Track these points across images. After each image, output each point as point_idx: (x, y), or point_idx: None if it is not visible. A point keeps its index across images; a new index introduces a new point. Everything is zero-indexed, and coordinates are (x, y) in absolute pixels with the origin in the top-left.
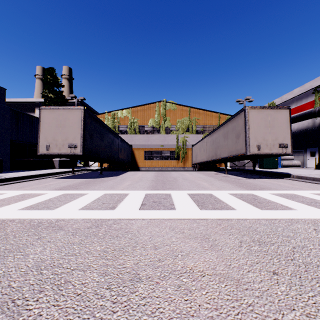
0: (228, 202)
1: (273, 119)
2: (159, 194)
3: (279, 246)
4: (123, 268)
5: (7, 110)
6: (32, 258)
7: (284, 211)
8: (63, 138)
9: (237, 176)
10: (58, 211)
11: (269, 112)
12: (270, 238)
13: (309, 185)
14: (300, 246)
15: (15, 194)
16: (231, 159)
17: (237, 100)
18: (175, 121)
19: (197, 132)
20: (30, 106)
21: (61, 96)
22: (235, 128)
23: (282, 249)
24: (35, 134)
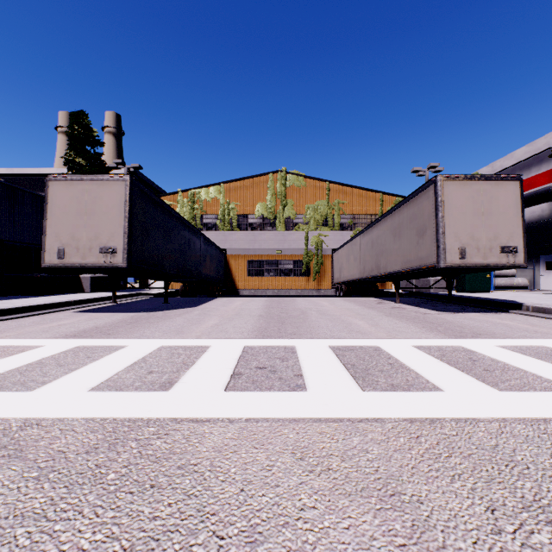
0: (420, 369)
1: (490, 200)
2: (272, 347)
3: None
4: None
5: None
6: None
7: None
8: (91, 236)
9: (419, 306)
10: (41, 394)
11: (482, 187)
12: None
13: None
14: None
15: None
16: (407, 275)
17: (413, 169)
18: (303, 207)
19: (342, 227)
20: None
21: (99, 162)
22: (415, 218)
23: None
24: None
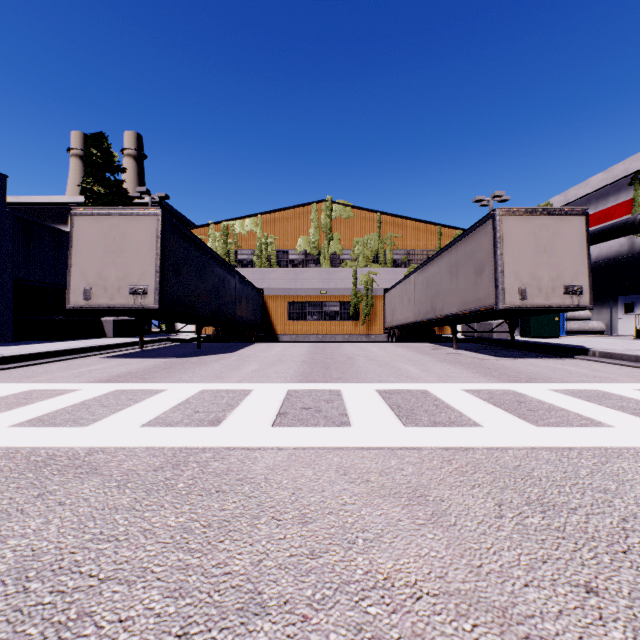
0: (464, 410)
1: (553, 236)
2: (317, 391)
3: (590, 516)
4: (224, 576)
5: (7, 217)
6: (13, 548)
7: (587, 430)
8: (120, 275)
9: (478, 352)
10: (96, 429)
11: (545, 221)
12: (566, 496)
13: (630, 372)
14: (637, 515)
15: (12, 391)
16: (465, 317)
17: (475, 198)
18: (351, 242)
19: (394, 264)
20: (59, 212)
21: (120, 190)
22: (473, 255)
23: (598, 523)
24: (66, 267)
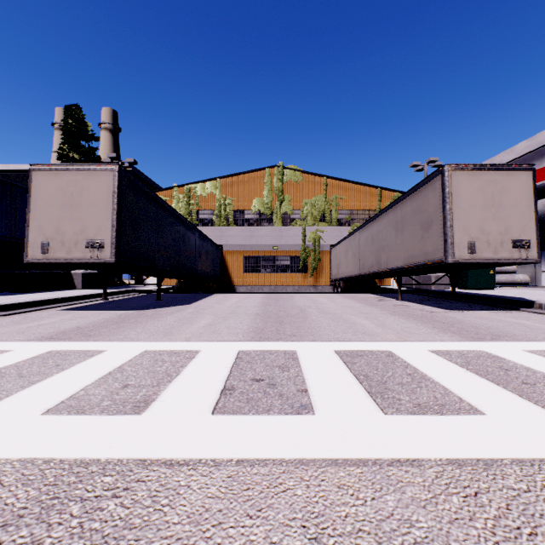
0: (446, 382)
1: (501, 191)
2: (270, 352)
3: None
4: None
5: None
6: None
7: None
8: (77, 229)
9: (423, 304)
10: None
11: (493, 177)
12: None
13: None
14: None
15: None
16: (410, 271)
17: (412, 164)
18: (300, 203)
19: (339, 223)
20: None
21: (93, 156)
22: (420, 211)
23: None
24: None
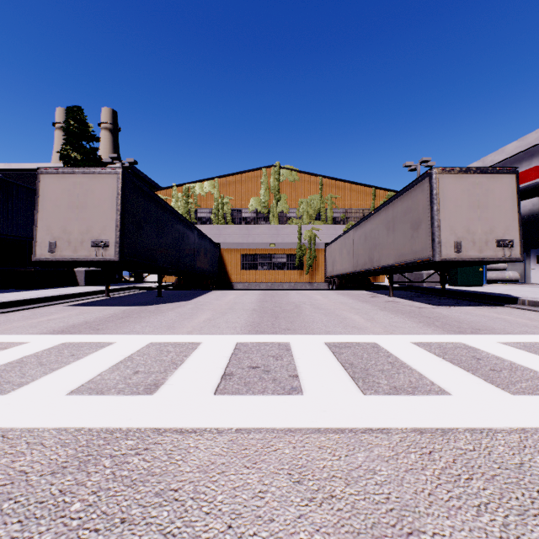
0: (422, 369)
1: (486, 193)
2: (266, 344)
3: None
4: None
5: None
6: None
7: None
8: (83, 229)
9: (413, 300)
10: (14, 398)
11: (478, 179)
12: None
13: None
14: None
15: None
16: (401, 268)
17: (405, 164)
18: (296, 202)
19: (334, 221)
20: None
21: (94, 156)
22: (410, 211)
23: None
24: None
